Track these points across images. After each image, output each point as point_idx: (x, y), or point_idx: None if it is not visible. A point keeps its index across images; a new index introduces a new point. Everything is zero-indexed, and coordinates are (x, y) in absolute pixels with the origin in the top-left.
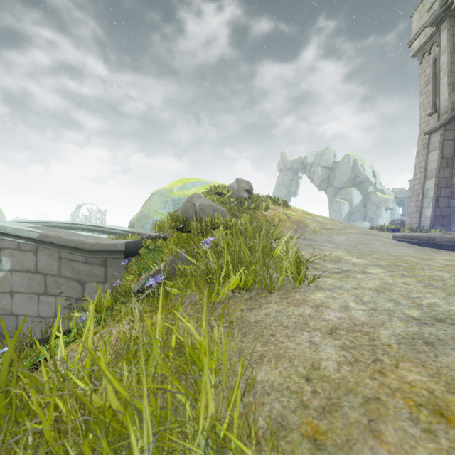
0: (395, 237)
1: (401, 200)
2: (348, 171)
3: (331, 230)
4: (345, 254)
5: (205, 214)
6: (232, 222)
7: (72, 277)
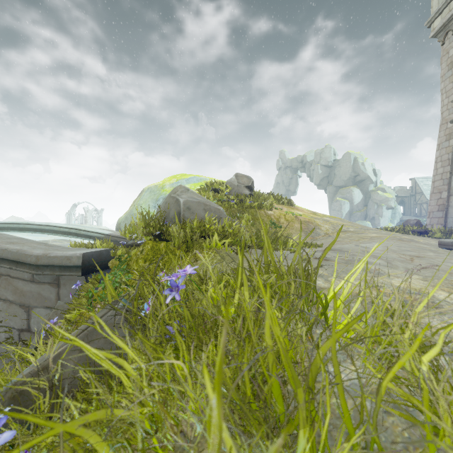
0: (443, 244)
1: (402, 199)
2: (349, 170)
3: (348, 233)
4: (423, 283)
5: (192, 215)
6: (232, 227)
7: (14, 300)
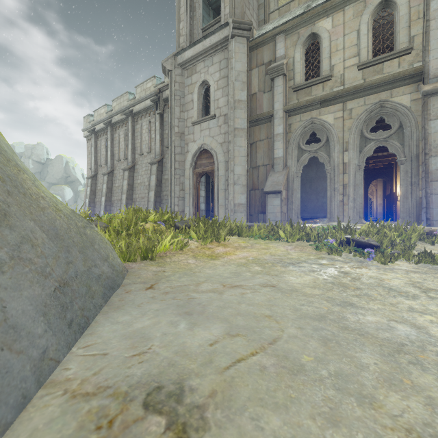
0: None
1: None
2: (61, 170)
3: None
4: None
5: None
6: None
7: None
